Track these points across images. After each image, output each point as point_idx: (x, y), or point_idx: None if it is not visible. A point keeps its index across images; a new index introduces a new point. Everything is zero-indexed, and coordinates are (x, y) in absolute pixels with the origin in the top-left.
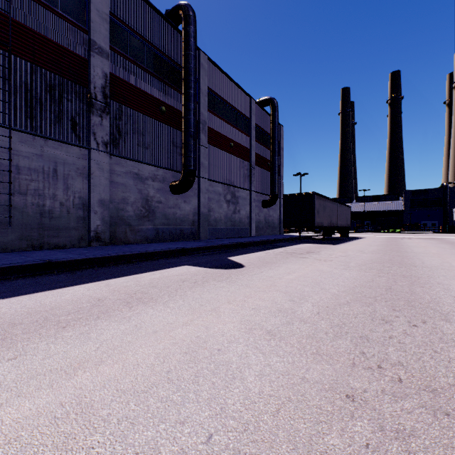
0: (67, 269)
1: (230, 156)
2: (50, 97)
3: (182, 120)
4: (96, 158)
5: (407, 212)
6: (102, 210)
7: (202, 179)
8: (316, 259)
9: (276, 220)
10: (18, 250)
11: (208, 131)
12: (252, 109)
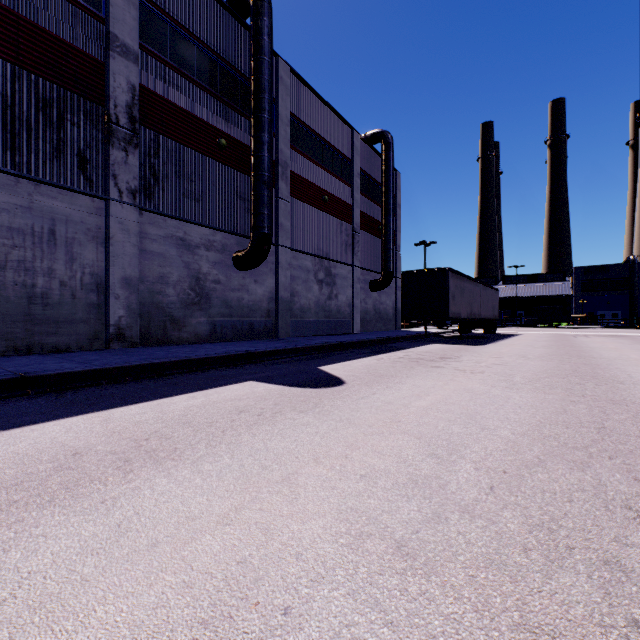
0: (53, 388)
1: (324, 215)
2: (43, 119)
3: (251, 159)
4: (117, 213)
5: (577, 299)
6: (128, 293)
7: (282, 248)
8: (457, 370)
9: (390, 309)
10: None
11: (291, 177)
12: (355, 146)
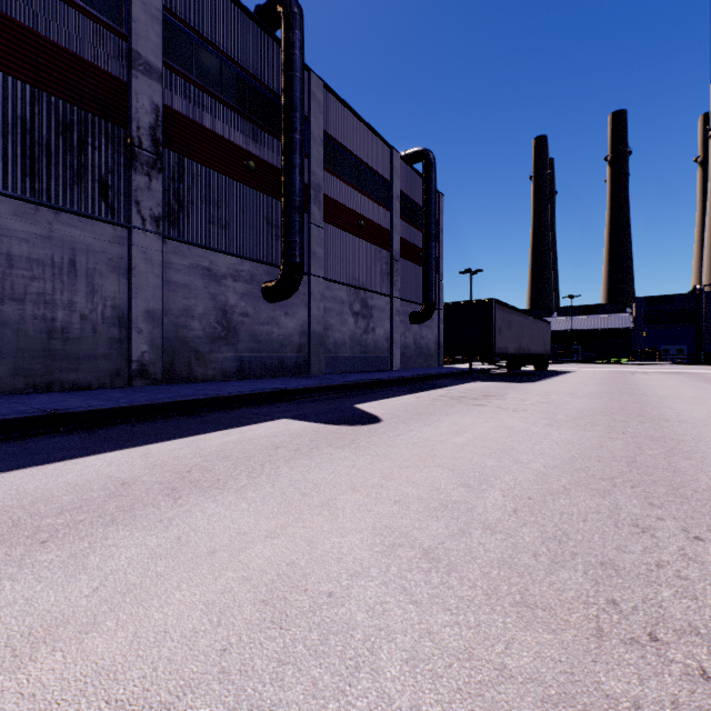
0: (84, 425)
1: (359, 242)
2: (63, 143)
3: (281, 183)
4: (140, 242)
5: (639, 332)
6: (151, 327)
7: (315, 278)
8: (499, 408)
9: (432, 343)
10: (9, 393)
11: (324, 201)
12: (394, 166)
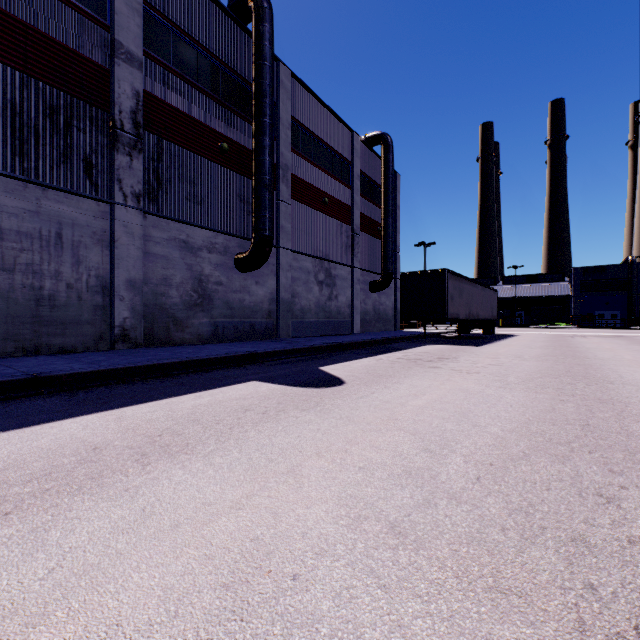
0: (65, 387)
1: (324, 217)
2: (51, 125)
3: (252, 162)
4: (122, 217)
5: (576, 299)
6: (132, 295)
7: (283, 250)
8: (454, 371)
9: (389, 309)
10: None
11: (291, 179)
12: (355, 149)
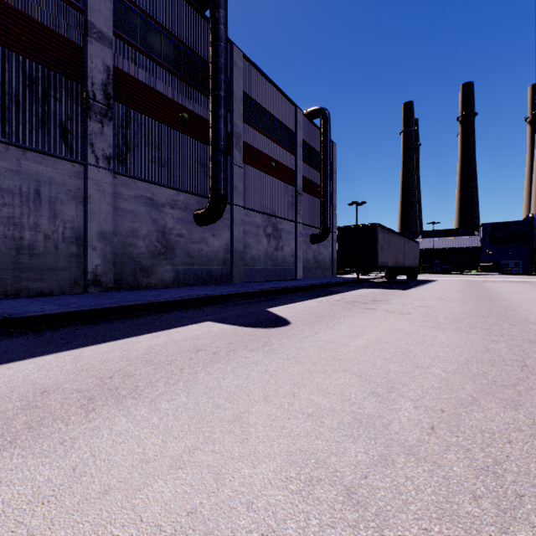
0: (34, 328)
1: (271, 179)
2: (30, 94)
3: (209, 130)
4: (94, 176)
5: (485, 250)
6: (103, 245)
7: (236, 207)
8: (387, 312)
9: (327, 258)
10: None
11: (243, 146)
12: (298, 121)
